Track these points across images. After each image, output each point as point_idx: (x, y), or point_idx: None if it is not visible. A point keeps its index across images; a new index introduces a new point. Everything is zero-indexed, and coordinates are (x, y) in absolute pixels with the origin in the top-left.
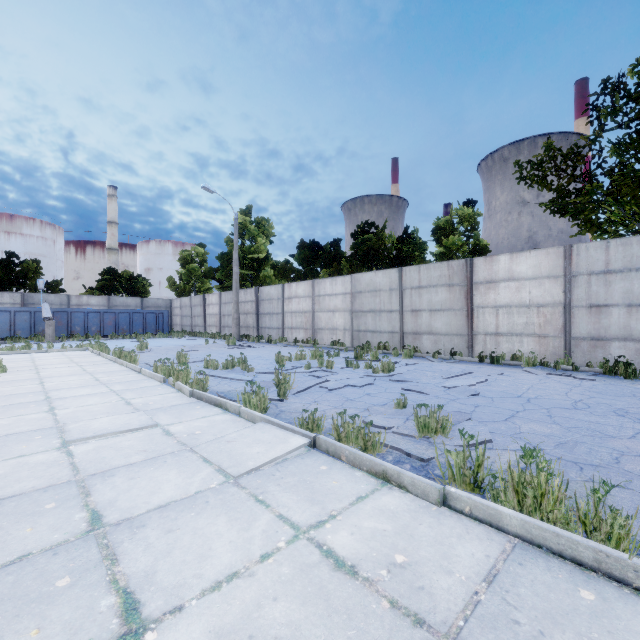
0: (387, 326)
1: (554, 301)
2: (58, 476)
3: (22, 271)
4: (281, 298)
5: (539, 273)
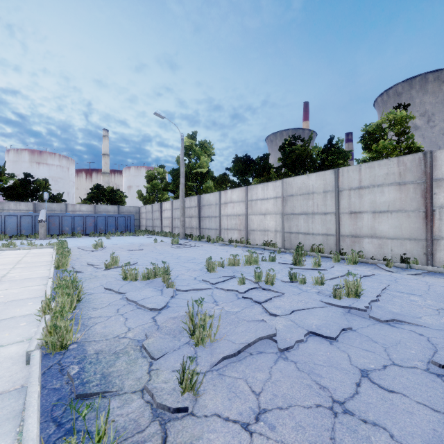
0: (321, 228)
1: None
2: None
3: (34, 187)
4: (218, 203)
5: None
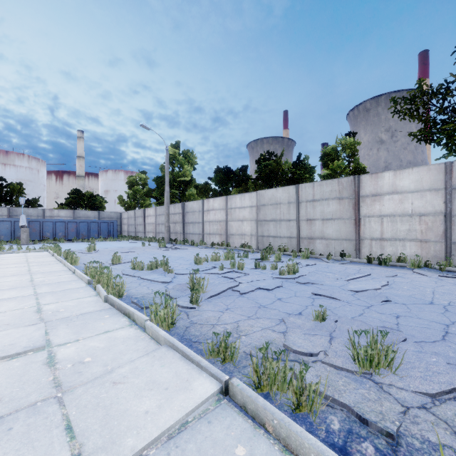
0: (286, 232)
1: (435, 211)
2: None
3: (8, 191)
4: (201, 210)
5: (421, 187)
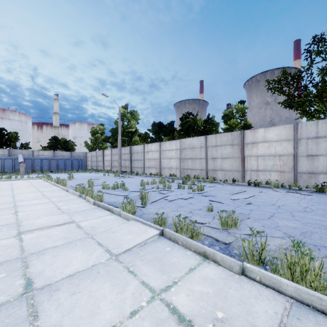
0: (199, 166)
1: (288, 153)
2: (11, 254)
3: (8, 138)
4: (143, 152)
5: (280, 138)
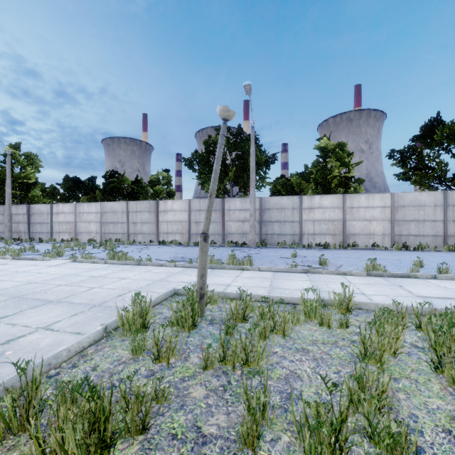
0: (121, 230)
1: (186, 220)
2: None
3: None
4: (50, 213)
5: (181, 209)
